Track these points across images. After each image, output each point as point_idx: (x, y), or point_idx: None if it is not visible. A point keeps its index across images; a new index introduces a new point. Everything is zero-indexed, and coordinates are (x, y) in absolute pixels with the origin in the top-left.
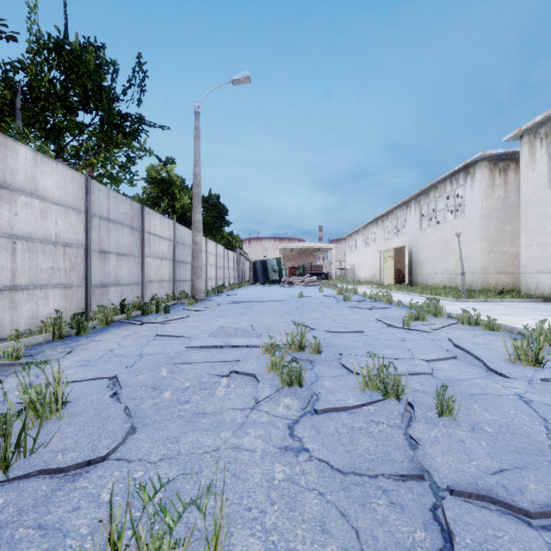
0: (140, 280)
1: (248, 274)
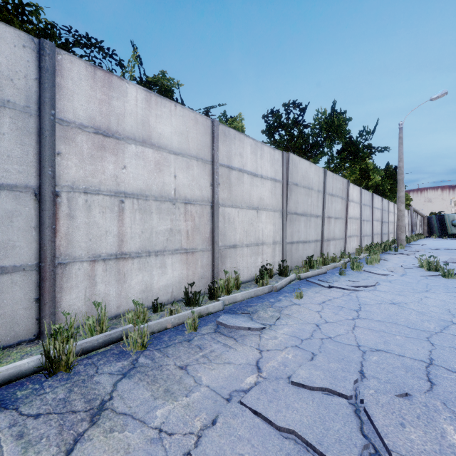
0: (371, 233)
1: (418, 227)
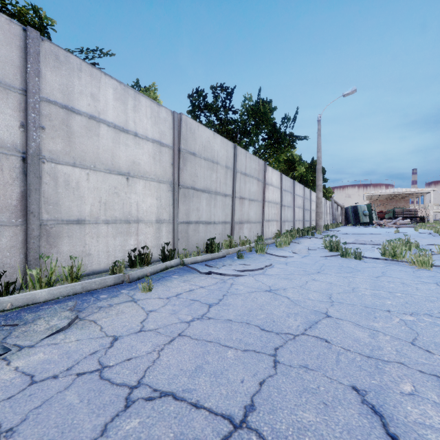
0: (293, 219)
1: (338, 217)
